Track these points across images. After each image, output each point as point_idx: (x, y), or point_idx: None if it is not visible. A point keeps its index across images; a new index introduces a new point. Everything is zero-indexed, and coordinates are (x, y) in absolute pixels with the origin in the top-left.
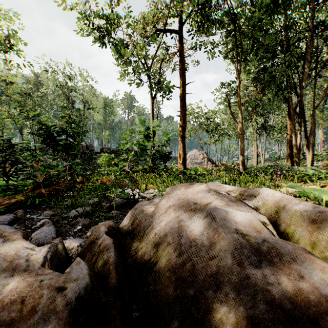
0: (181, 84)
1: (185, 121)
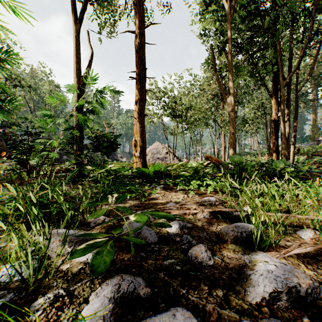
0: (138, 24)
1: (144, 87)
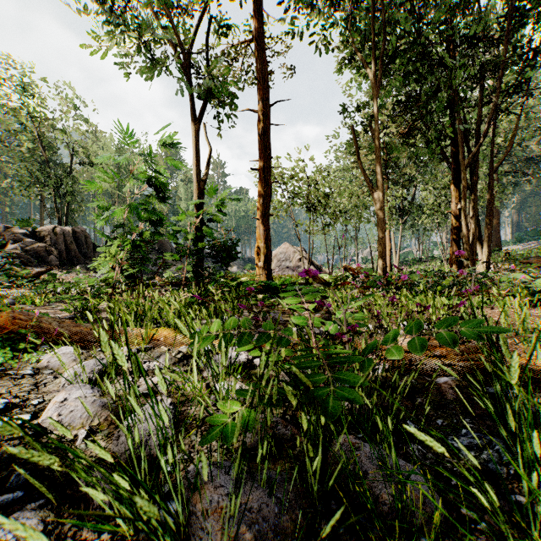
0: (262, 103)
1: (269, 180)
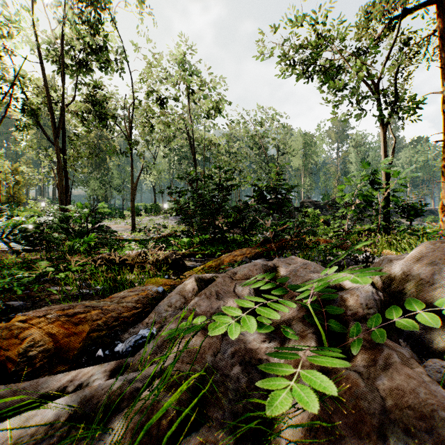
0: None
1: None
